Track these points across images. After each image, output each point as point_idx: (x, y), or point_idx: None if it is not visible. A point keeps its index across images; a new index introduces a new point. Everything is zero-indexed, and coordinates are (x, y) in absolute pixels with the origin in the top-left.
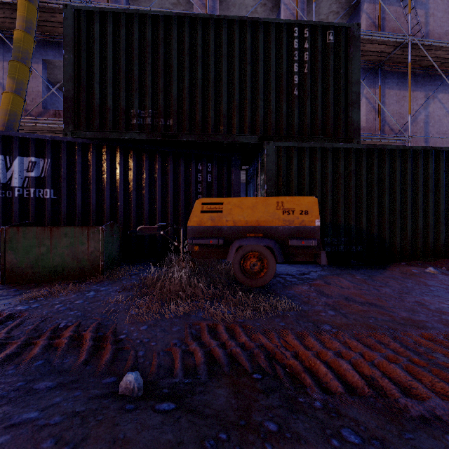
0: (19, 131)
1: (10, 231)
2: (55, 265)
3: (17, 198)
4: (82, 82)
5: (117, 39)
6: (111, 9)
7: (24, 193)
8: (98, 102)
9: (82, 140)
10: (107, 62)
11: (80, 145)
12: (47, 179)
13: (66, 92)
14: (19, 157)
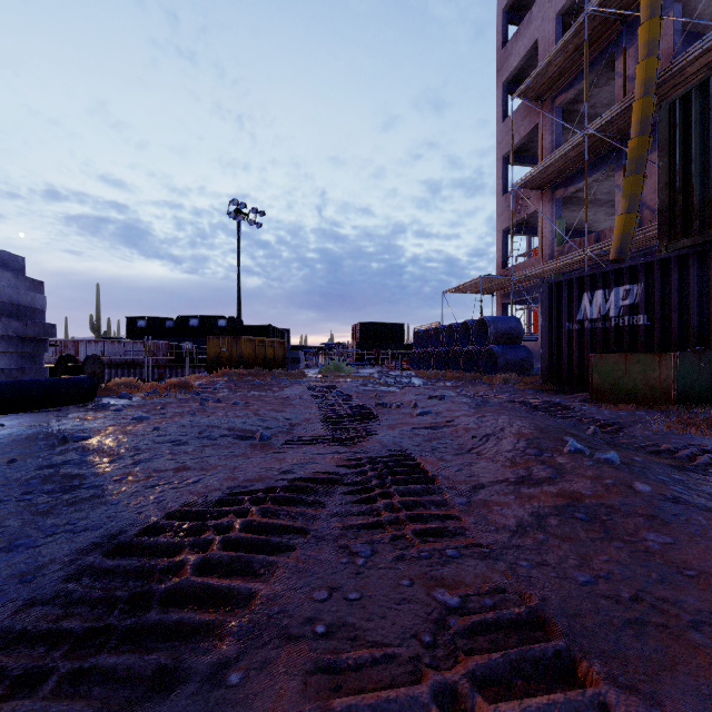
0: (643, 242)
1: (596, 357)
2: (628, 389)
3: (613, 327)
4: (677, 184)
5: None
6: None
7: (619, 322)
8: (698, 198)
9: (678, 252)
10: (710, 142)
11: (676, 259)
12: (640, 305)
13: (660, 203)
14: (615, 288)
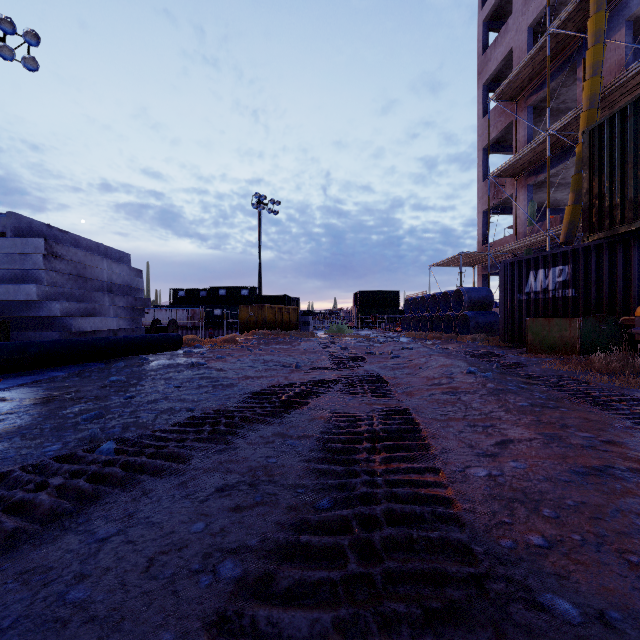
0: None
1: (530, 321)
2: (550, 344)
3: (551, 298)
4: (595, 191)
5: (625, 133)
6: (619, 108)
7: (555, 294)
8: (608, 203)
9: (596, 242)
10: (616, 161)
11: (594, 247)
12: (569, 281)
13: (584, 205)
14: (552, 268)
